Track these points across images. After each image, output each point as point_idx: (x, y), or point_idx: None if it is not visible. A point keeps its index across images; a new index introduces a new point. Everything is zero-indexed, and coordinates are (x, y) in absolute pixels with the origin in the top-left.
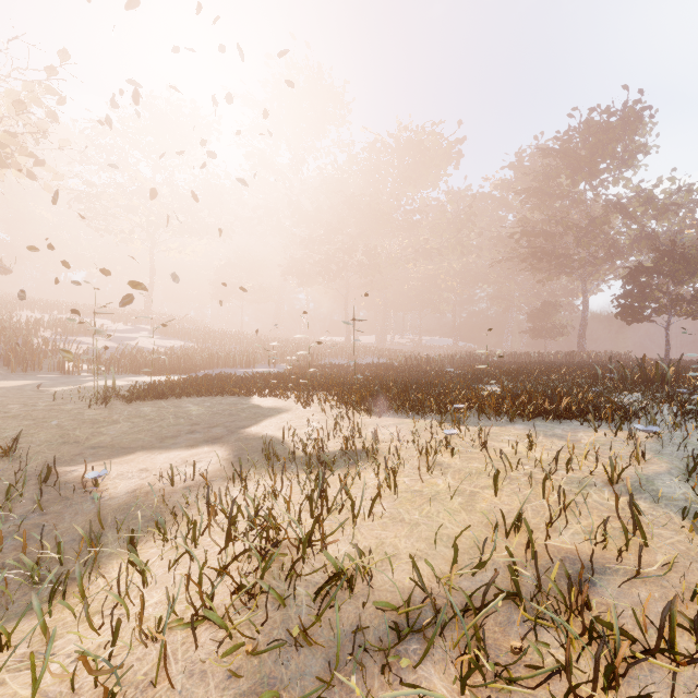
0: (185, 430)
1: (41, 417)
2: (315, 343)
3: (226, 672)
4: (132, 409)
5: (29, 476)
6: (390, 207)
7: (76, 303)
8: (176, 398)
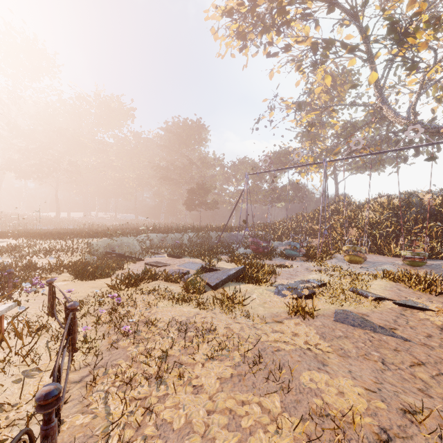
0: None
1: None
2: (31, 217)
3: None
4: None
5: None
6: (88, 139)
7: None
8: None
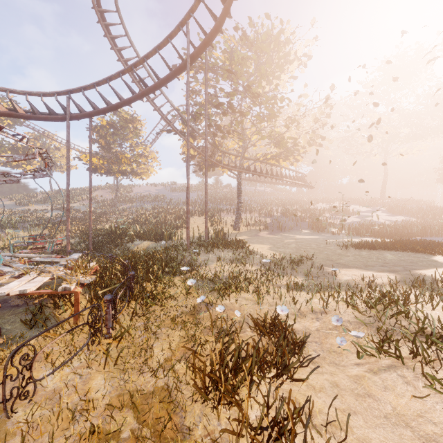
0: (379, 265)
1: (321, 250)
2: None
3: (354, 316)
4: (356, 252)
5: (316, 267)
6: None
7: (341, 197)
8: (381, 250)
